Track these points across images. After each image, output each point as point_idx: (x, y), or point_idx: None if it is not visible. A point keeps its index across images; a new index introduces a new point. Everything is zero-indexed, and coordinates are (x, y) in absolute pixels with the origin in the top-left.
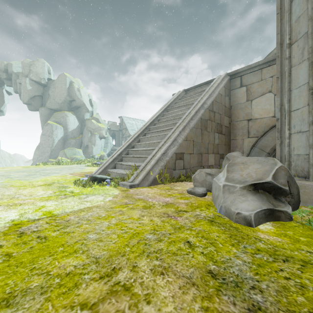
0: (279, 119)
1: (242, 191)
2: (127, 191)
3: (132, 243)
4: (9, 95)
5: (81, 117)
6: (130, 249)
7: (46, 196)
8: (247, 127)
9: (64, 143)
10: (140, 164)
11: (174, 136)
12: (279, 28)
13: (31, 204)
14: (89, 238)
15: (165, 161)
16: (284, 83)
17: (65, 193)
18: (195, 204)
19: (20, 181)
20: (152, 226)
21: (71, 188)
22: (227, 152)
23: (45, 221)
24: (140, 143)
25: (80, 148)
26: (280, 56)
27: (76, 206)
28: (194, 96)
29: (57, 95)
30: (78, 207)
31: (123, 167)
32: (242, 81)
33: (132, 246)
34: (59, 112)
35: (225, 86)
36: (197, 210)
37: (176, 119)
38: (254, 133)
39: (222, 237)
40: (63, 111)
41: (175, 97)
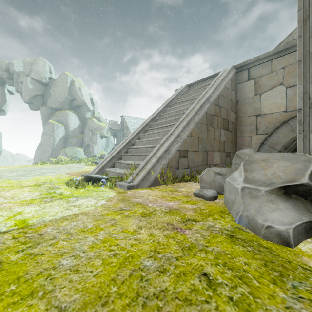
0: (302, 109)
1: (270, 196)
2: (125, 193)
3: (122, 276)
4: (10, 95)
5: (82, 116)
6: (118, 288)
7: (29, 199)
8: (255, 123)
9: (65, 142)
10: (140, 162)
11: (178, 132)
12: (302, 2)
13: (7, 210)
14: (61, 266)
15: (167, 159)
16: (308, 66)
17: (53, 195)
18: (205, 210)
19: (9, 181)
20: (152, 244)
21: (62, 189)
22: (234, 150)
23: (12, 235)
24: (140, 140)
25: (81, 147)
26: (303, 35)
27: (59, 212)
28: (198, 90)
29: (58, 94)
30: (61, 213)
31: (122, 166)
32: (250, 74)
33: (121, 282)
34: (60, 111)
35: (231, 79)
36: (209, 219)
37: (179, 114)
38: (263, 129)
39: (253, 265)
40: (64, 110)
41: (178, 92)
